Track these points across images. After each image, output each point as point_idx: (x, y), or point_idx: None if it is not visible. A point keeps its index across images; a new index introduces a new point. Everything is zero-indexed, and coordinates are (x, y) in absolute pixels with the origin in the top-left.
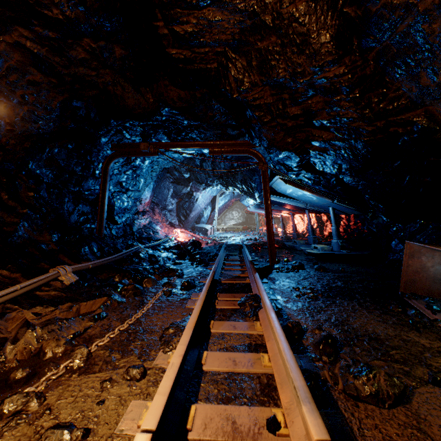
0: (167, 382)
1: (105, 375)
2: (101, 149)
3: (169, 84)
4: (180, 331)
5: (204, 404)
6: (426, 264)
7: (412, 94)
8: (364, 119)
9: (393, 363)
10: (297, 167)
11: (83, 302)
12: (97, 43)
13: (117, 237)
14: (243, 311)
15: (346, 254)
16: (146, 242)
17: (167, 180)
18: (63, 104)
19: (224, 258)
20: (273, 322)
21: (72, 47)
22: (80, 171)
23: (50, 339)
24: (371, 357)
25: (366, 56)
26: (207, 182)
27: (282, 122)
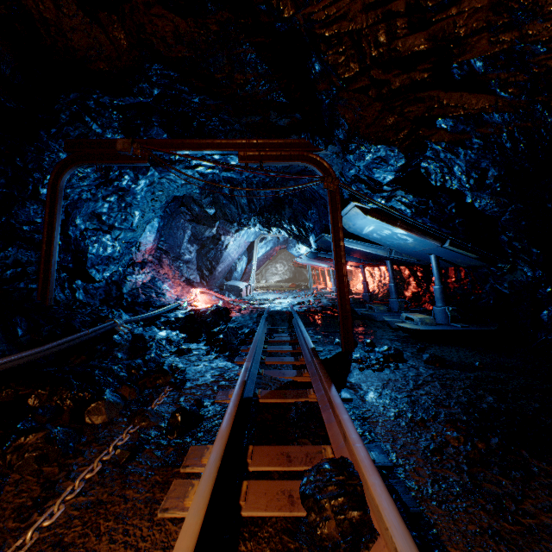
0: None
1: None
2: (45, 149)
3: (153, 0)
4: None
5: None
6: None
7: None
8: None
9: None
10: (390, 185)
11: None
12: None
13: (83, 304)
14: (318, 533)
15: (464, 331)
16: (141, 311)
17: (182, 217)
18: None
19: (266, 339)
20: None
21: None
22: (4, 187)
23: None
24: None
25: None
26: (240, 221)
27: (382, 78)
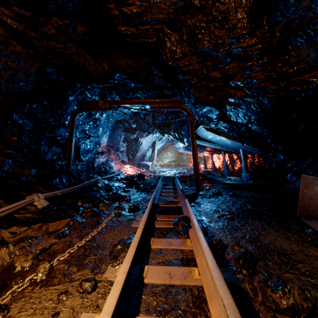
0: (111, 300)
1: (62, 288)
2: (69, 105)
3: (119, 55)
4: (126, 247)
5: (144, 317)
6: (317, 192)
7: (310, 58)
8: (270, 80)
9: (301, 276)
10: (216, 119)
11: (50, 223)
12: (63, 21)
13: (81, 171)
14: (176, 229)
15: (253, 184)
16: (103, 175)
17: (120, 129)
18: (38, 70)
19: (162, 187)
20: (201, 241)
21: (43, 24)
22: (54, 122)
23: (21, 254)
24: (282, 270)
25: (273, 29)
26: (148, 131)
27: (206, 84)
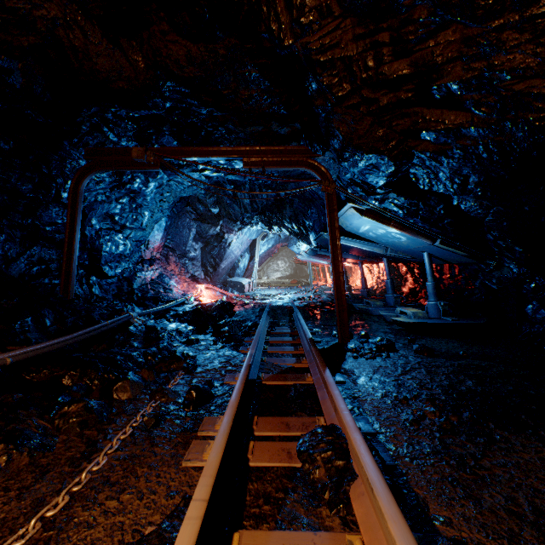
0: None
1: None
2: (67, 157)
3: (168, 29)
4: None
5: None
6: None
7: None
8: None
9: None
10: (383, 188)
11: None
12: None
13: (100, 298)
14: (311, 477)
15: (454, 324)
16: (151, 305)
17: (188, 217)
18: None
19: (268, 331)
20: None
21: None
22: (31, 192)
23: None
24: None
25: None
26: (243, 220)
27: (372, 97)
